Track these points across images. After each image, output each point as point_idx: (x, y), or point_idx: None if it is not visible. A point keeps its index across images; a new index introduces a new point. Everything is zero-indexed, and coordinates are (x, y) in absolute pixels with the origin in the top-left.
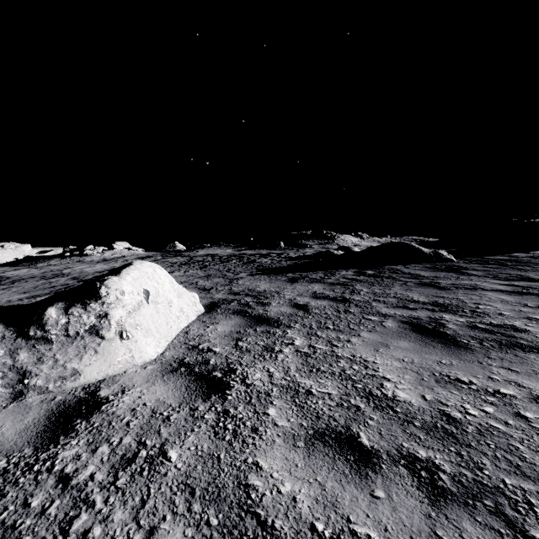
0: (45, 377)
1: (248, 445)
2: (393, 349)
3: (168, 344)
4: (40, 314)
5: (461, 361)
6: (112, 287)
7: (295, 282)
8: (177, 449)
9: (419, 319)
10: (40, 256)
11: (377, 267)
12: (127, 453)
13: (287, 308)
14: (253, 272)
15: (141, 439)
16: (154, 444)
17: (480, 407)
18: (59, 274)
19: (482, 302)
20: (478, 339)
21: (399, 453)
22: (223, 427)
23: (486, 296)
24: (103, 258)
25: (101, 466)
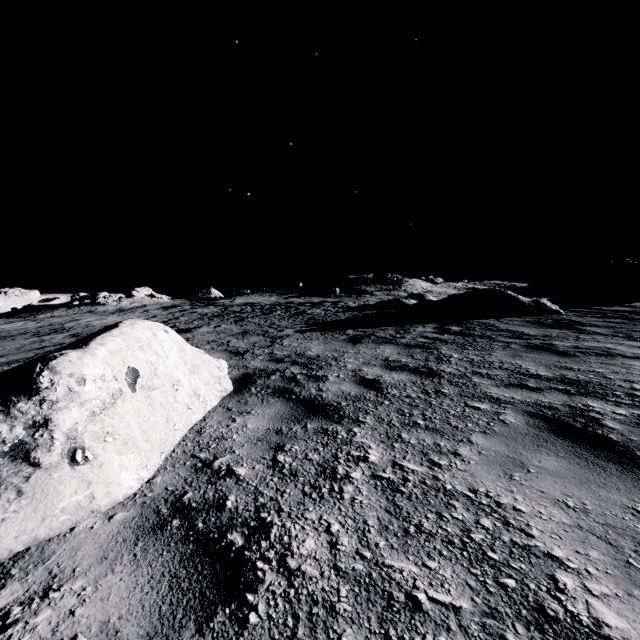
0: None
1: None
2: (537, 473)
3: (165, 458)
4: None
5: None
6: (63, 371)
7: (358, 343)
8: None
9: (555, 409)
10: (44, 305)
11: (463, 321)
12: None
13: (351, 386)
14: (302, 327)
15: None
16: None
17: None
18: (58, 330)
19: (636, 379)
20: None
21: None
22: None
23: (634, 367)
24: (119, 307)
25: None
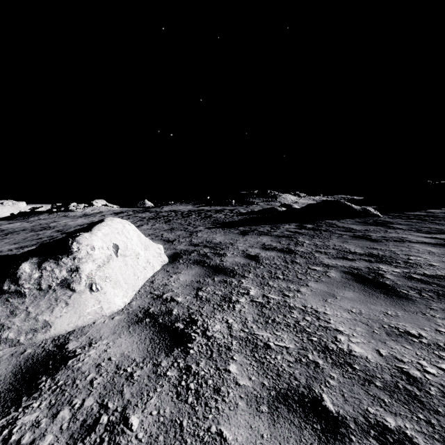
0: (16, 330)
1: (210, 409)
2: (340, 299)
3: (135, 294)
4: (15, 269)
5: (406, 312)
6: (83, 243)
7: (246, 235)
8: (138, 414)
9: (359, 270)
10: (32, 212)
11: (315, 221)
12: (88, 419)
13: (241, 259)
14: (209, 226)
15: (103, 400)
16: (116, 407)
17: (436, 364)
18: (46, 227)
19: (412, 254)
20: (417, 290)
21: (367, 421)
22: (185, 386)
23: (414, 247)
24: (84, 213)
25: (59, 435)
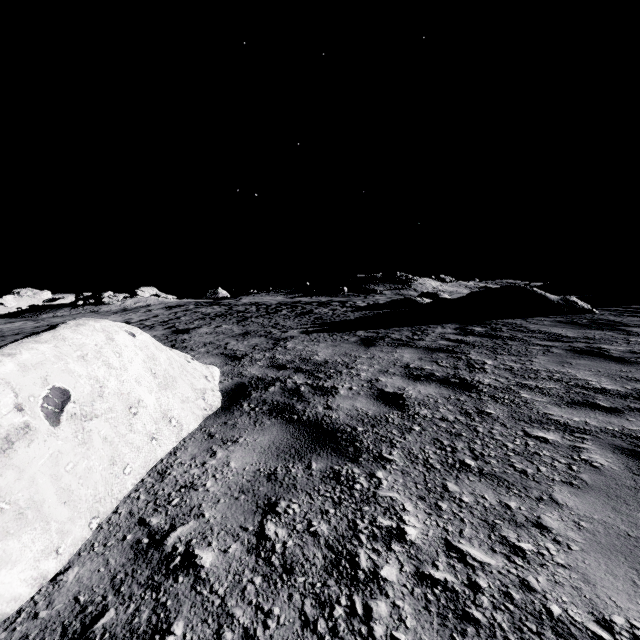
0: None
1: None
2: None
3: (99, 526)
4: None
5: None
6: None
7: (371, 346)
8: None
9: None
10: (48, 305)
11: (485, 321)
12: None
13: (367, 403)
14: (308, 328)
15: None
16: None
17: None
18: None
19: None
20: None
21: None
22: None
23: None
24: (123, 307)
25: None
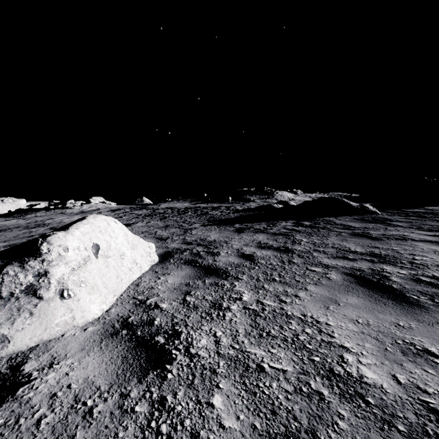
0: None
1: None
2: (343, 306)
3: (117, 299)
4: None
5: (420, 323)
6: (55, 243)
7: (241, 232)
8: None
9: (362, 271)
10: (30, 209)
11: (312, 218)
12: None
13: (235, 258)
14: (205, 223)
15: None
16: None
17: None
18: (40, 225)
19: (417, 253)
20: (428, 295)
21: None
22: (155, 429)
23: (418, 246)
24: (81, 210)
25: None
